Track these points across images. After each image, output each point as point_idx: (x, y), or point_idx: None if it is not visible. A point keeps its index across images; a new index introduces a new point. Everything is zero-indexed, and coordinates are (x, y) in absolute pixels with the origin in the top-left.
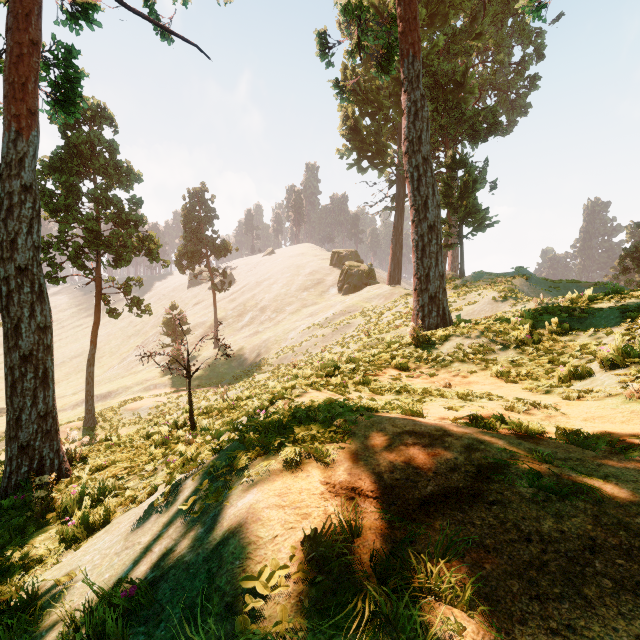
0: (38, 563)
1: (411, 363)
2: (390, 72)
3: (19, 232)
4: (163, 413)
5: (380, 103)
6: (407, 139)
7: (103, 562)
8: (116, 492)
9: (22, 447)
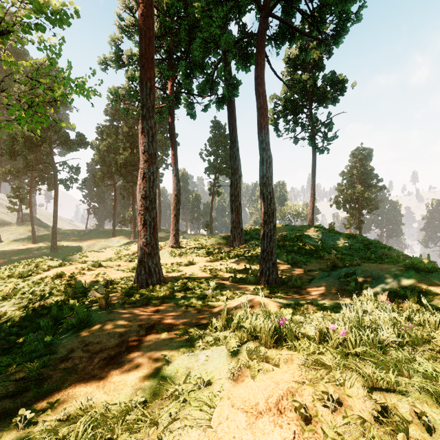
0: None
1: None
2: None
3: None
4: None
5: None
6: None
7: None
8: None
9: None
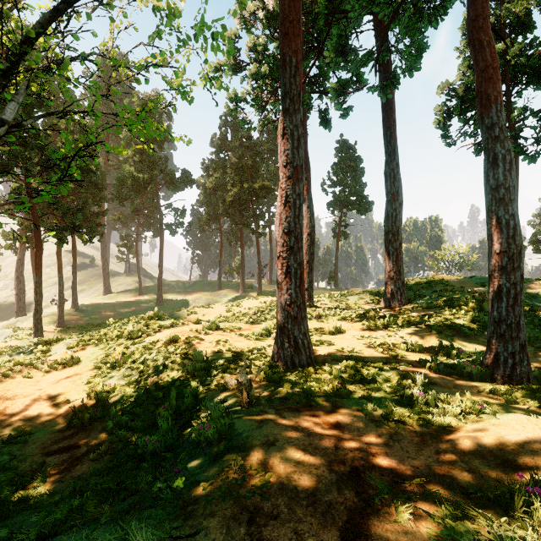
0: None
1: (100, 300)
2: None
3: None
4: None
5: None
6: (102, 255)
7: None
8: None
9: None
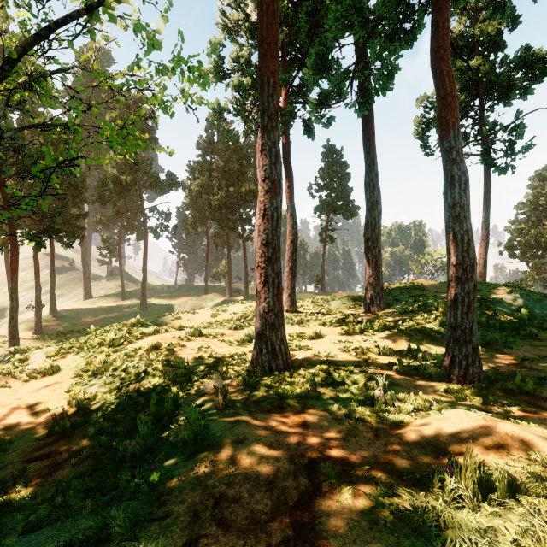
0: None
1: (80, 305)
2: None
3: None
4: None
5: None
6: (82, 258)
7: None
8: None
9: None
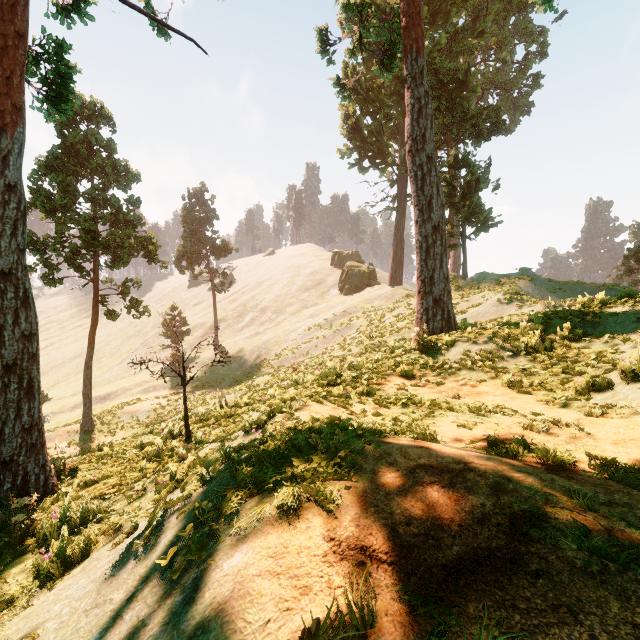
0: (8, 604)
1: (416, 370)
2: (392, 70)
3: (2, 234)
4: (162, 416)
5: (381, 102)
6: (411, 137)
7: (70, 621)
8: (101, 515)
9: (5, 462)
